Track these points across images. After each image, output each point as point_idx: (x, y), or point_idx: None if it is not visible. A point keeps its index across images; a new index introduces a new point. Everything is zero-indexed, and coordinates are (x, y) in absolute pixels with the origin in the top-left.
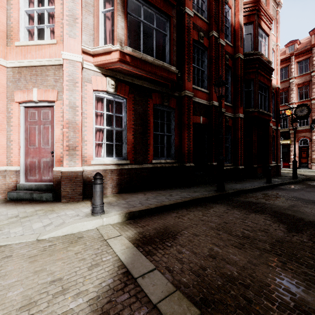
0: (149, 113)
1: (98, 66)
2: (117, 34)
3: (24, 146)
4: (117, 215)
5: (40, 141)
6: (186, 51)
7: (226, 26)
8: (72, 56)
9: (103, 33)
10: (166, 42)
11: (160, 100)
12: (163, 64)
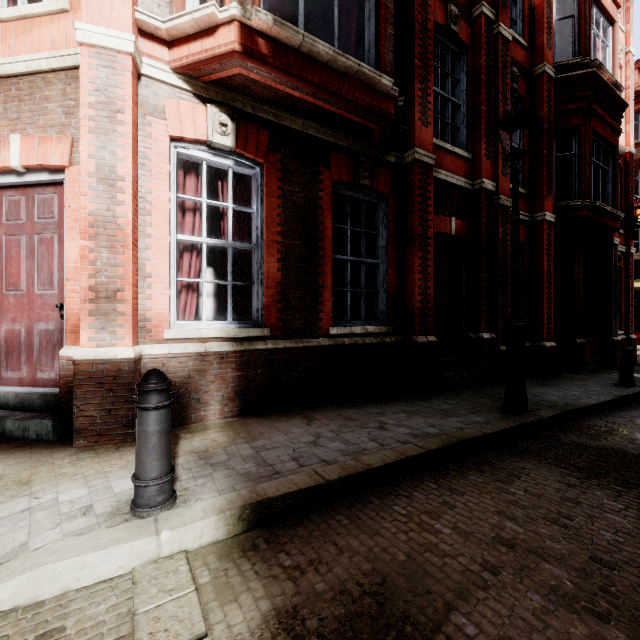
0: (322, 205)
1: (184, 72)
2: None
3: None
4: (211, 518)
5: (31, 277)
6: (418, 47)
7: None
8: (104, 36)
9: None
10: (366, 14)
11: (351, 171)
12: (360, 67)
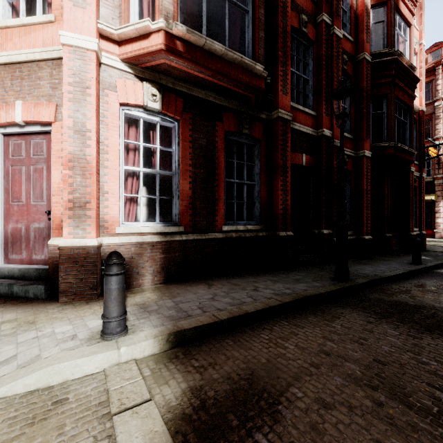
0: (217, 146)
1: (128, 61)
2: (161, 1)
3: (3, 203)
4: (150, 340)
5: (28, 193)
6: (280, 43)
7: (342, 9)
8: (78, 39)
9: (136, 5)
10: (246, 23)
11: (237, 124)
12: (242, 58)
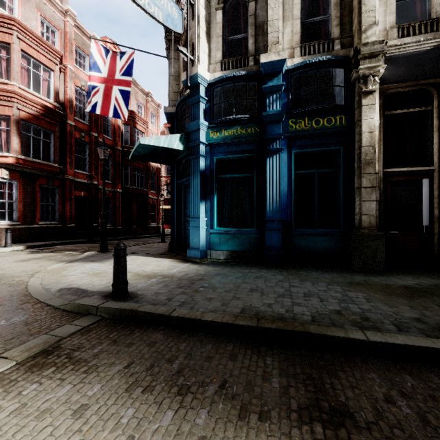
0: (37, 190)
1: None
2: (14, 147)
3: None
4: (22, 246)
5: None
6: (69, 149)
7: (107, 124)
8: None
9: None
10: (51, 146)
11: (46, 181)
12: (49, 163)
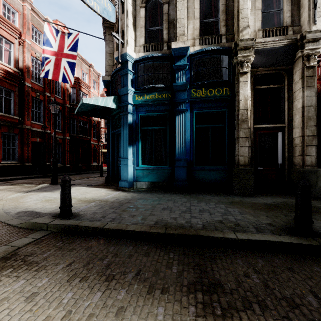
0: None
1: None
2: None
3: None
4: None
5: None
6: (26, 105)
7: (58, 87)
8: None
9: None
10: (11, 102)
11: (7, 130)
12: (9, 115)
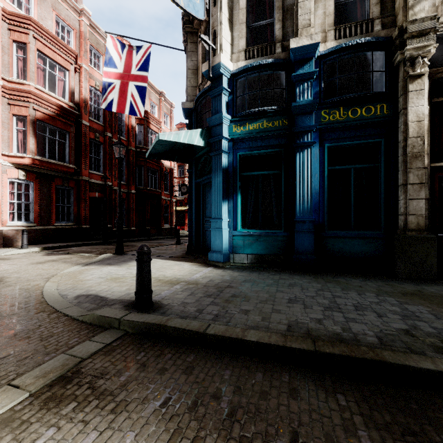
0: (52, 191)
1: (13, 163)
2: (30, 148)
3: None
4: (38, 248)
5: None
6: (83, 149)
7: (121, 124)
8: None
9: (16, 142)
10: (66, 147)
11: (62, 182)
12: (64, 164)
